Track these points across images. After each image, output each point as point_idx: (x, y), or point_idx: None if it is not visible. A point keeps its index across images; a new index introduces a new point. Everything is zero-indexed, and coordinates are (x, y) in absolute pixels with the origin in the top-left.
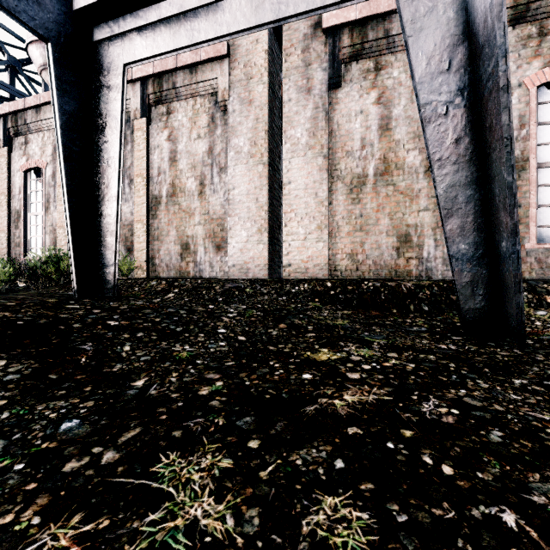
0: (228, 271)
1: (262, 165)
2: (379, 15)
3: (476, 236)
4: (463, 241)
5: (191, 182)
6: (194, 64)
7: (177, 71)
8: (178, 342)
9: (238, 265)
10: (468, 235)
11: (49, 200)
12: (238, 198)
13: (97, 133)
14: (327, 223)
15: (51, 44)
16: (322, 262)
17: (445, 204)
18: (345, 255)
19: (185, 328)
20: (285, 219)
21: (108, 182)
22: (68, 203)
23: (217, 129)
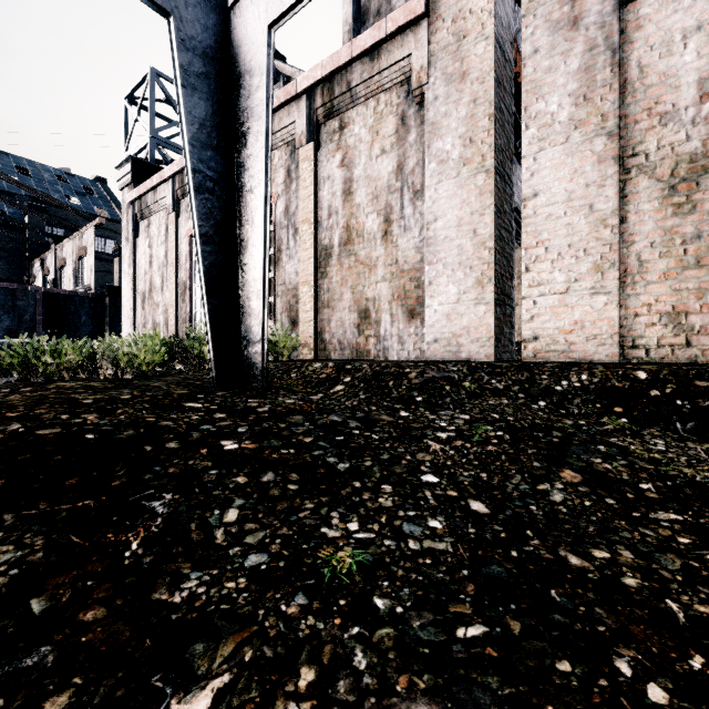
0: (426, 349)
1: (484, 174)
2: None
3: None
4: None
5: (371, 220)
6: (376, 46)
7: (353, 65)
8: (336, 505)
9: (442, 340)
10: None
11: None
12: (442, 235)
13: (238, 148)
14: (616, 259)
15: (174, 18)
16: (604, 332)
17: None
18: (658, 317)
19: (354, 465)
20: (527, 259)
21: (252, 218)
22: (201, 253)
23: (410, 133)
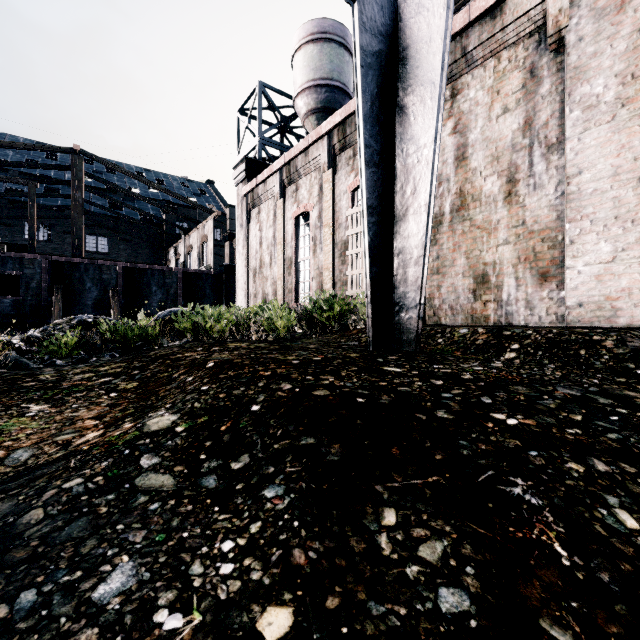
0: (566, 314)
1: None
2: None
3: None
4: None
5: (490, 183)
6: (499, 2)
7: (468, 29)
8: None
9: (590, 304)
10: None
11: (315, 243)
12: (590, 188)
13: (401, 119)
14: None
15: (358, 3)
16: None
17: None
18: None
19: None
20: None
21: (415, 186)
22: (367, 224)
23: (542, 85)
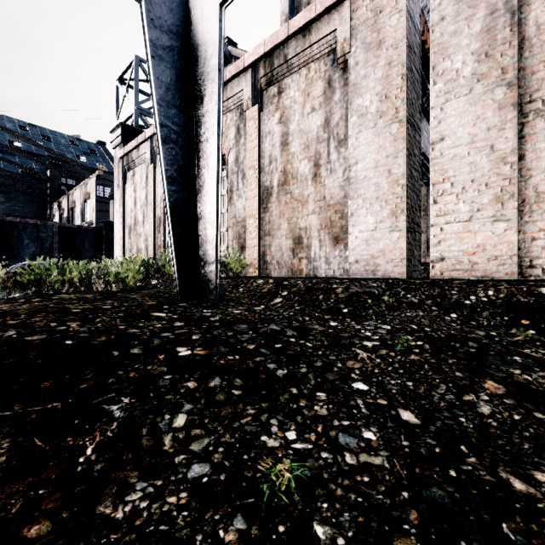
0: (348, 268)
1: (397, 123)
2: None
3: None
4: None
5: (303, 165)
6: (307, 25)
7: (288, 41)
8: (275, 412)
9: (362, 261)
10: None
11: None
12: (362, 175)
13: (196, 106)
14: (515, 191)
15: (145, 2)
16: (504, 253)
17: None
18: None
19: (291, 371)
20: (435, 193)
21: (208, 163)
22: (167, 191)
23: (335, 94)
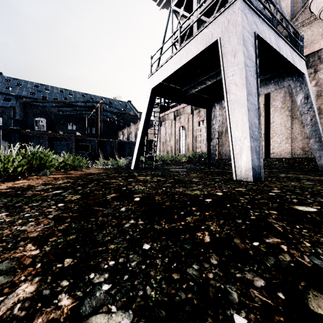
0: None
1: (261, 117)
2: (315, 51)
3: (319, 143)
4: (316, 145)
5: None
6: None
7: None
8: None
9: None
10: (317, 143)
11: (186, 135)
12: None
13: (212, 123)
14: (290, 136)
15: (205, 109)
16: (288, 151)
17: (309, 135)
18: (299, 148)
19: None
20: (271, 136)
21: (214, 134)
22: (206, 141)
23: None
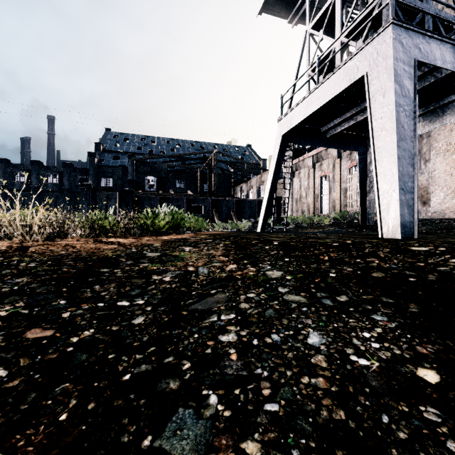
0: (430, 215)
1: (454, 155)
2: None
3: None
4: None
5: None
6: None
7: None
8: None
9: (437, 212)
10: None
11: (331, 188)
12: (437, 176)
13: (368, 170)
14: None
15: (357, 151)
16: None
17: None
18: None
19: None
20: None
21: (372, 186)
22: (359, 195)
23: (423, 140)
